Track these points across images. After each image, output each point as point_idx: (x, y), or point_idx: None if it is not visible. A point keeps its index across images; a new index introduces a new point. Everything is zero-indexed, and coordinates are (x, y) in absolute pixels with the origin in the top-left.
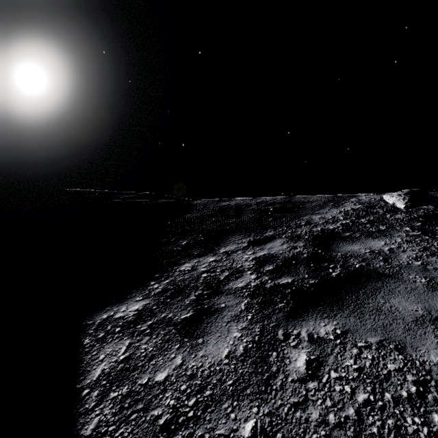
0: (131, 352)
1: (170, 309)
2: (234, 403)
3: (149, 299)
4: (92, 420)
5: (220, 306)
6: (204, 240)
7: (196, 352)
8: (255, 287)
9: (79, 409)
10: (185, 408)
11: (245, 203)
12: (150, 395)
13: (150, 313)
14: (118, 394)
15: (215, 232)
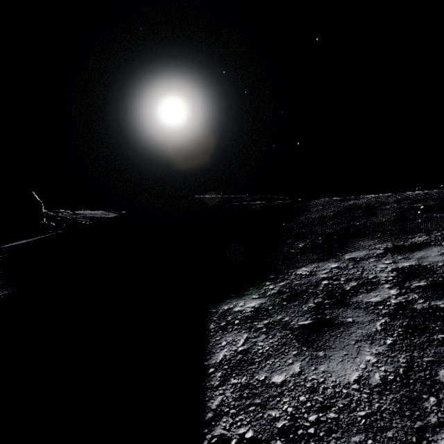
0: (249, 346)
1: (286, 312)
2: (368, 441)
3: (265, 298)
4: (217, 397)
5: (346, 320)
6: (324, 244)
7: (317, 364)
8: (397, 306)
9: (206, 383)
10: (304, 421)
11: (378, 201)
12: (267, 393)
13: (266, 312)
14: (237, 382)
15: (338, 235)
